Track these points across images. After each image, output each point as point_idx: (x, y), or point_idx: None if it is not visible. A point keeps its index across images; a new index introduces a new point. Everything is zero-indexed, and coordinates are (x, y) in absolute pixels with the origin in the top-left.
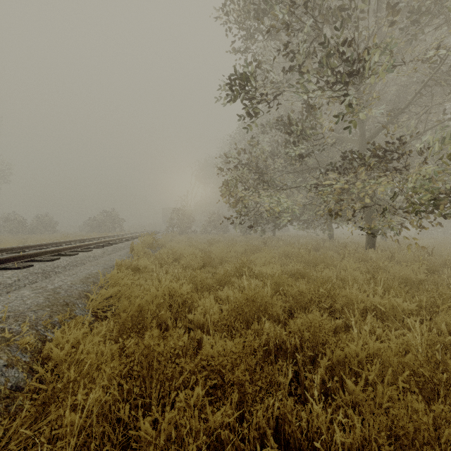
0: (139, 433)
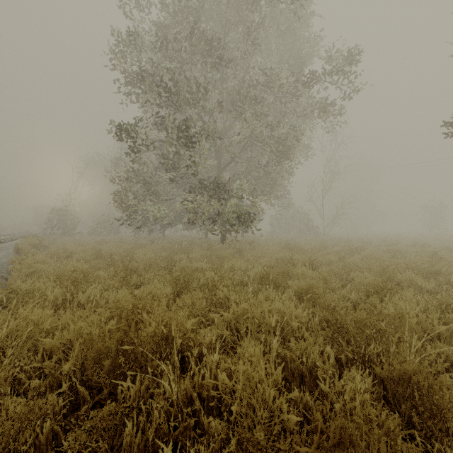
0: (78, 296)
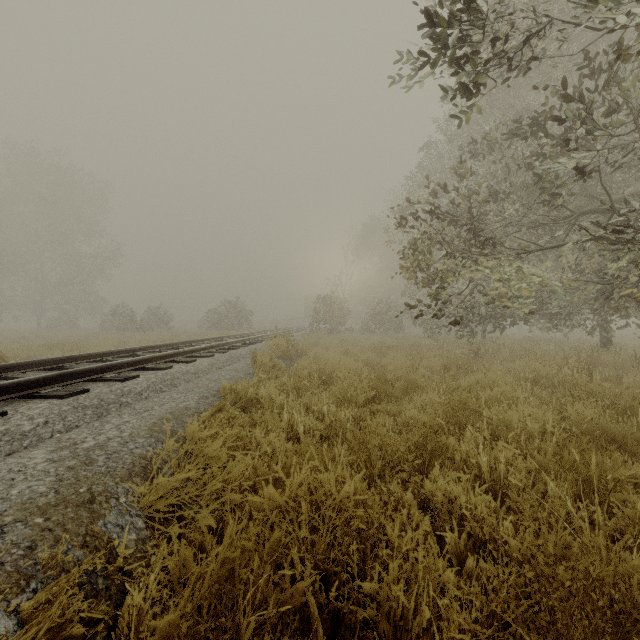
0: None
